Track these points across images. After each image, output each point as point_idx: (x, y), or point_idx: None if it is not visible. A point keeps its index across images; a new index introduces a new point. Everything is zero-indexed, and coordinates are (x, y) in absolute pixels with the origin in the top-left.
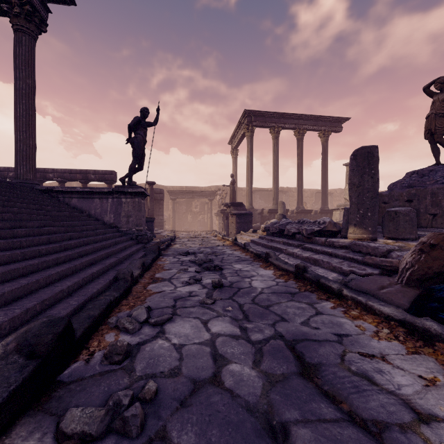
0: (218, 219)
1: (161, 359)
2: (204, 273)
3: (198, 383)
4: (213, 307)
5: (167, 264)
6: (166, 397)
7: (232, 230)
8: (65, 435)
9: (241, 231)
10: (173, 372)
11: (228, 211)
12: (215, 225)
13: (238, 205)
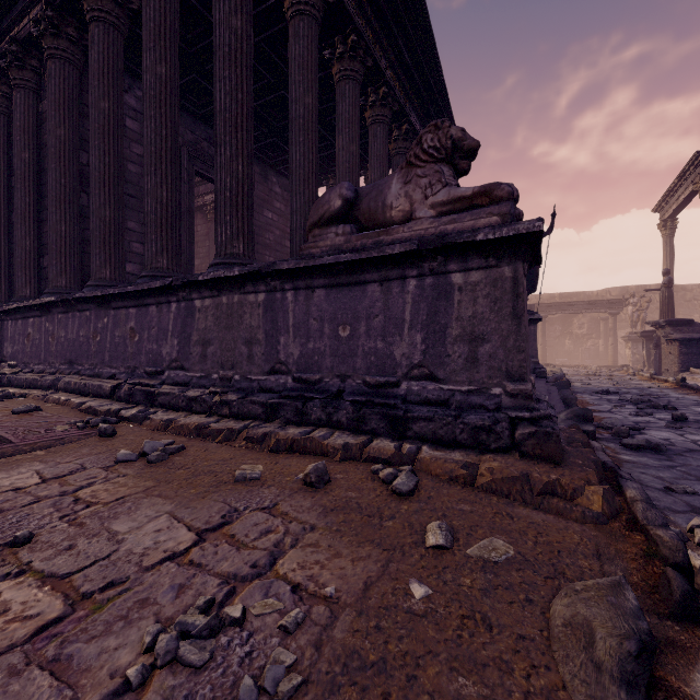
0: (629, 347)
1: (656, 440)
2: (650, 411)
3: (692, 450)
4: (682, 430)
5: (590, 400)
6: (672, 449)
7: (670, 366)
8: (628, 444)
9: (690, 368)
10: (669, 445)
11: (661, 334)
12: (619, 357)
13: (683, 324)
